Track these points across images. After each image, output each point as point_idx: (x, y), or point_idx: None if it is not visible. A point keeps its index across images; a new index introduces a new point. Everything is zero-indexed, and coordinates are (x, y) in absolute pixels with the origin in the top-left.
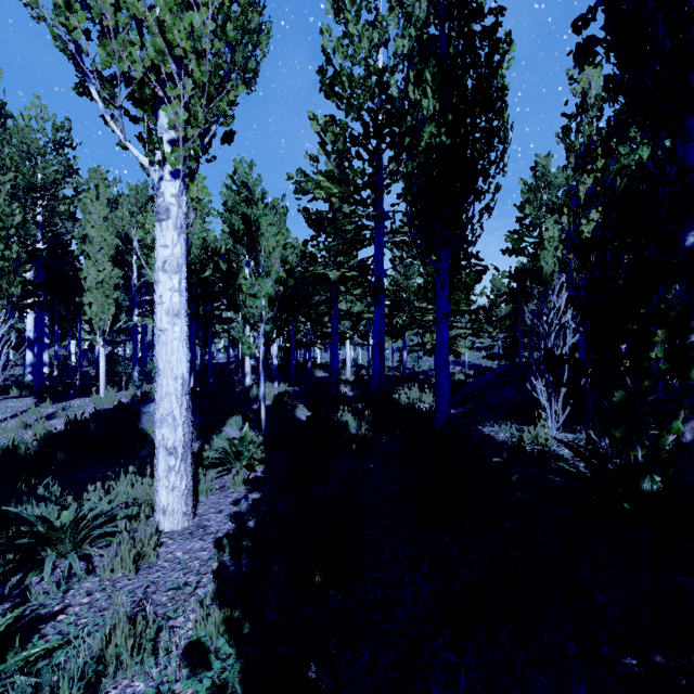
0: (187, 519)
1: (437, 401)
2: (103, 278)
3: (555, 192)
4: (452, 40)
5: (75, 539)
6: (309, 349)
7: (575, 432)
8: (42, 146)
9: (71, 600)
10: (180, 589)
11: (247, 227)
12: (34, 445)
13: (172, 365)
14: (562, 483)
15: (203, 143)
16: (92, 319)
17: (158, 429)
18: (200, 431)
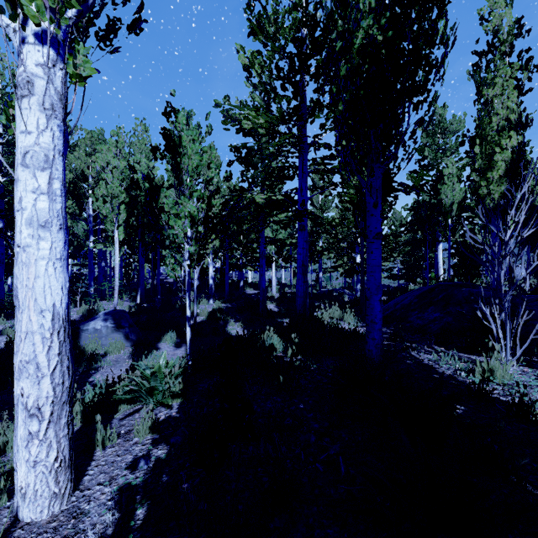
0: (58, 501)
1: (369, 327)
2: None
3: (451, 136)
4: None
5: None
6: (241, 271)
7: (530, 365)
8: None
9: None
10: None
11: (168, 143)
12: None
13: (37, 294)
14: None
15: (85, 3)
16: None
17: (17, 381)
18: (136, 347)
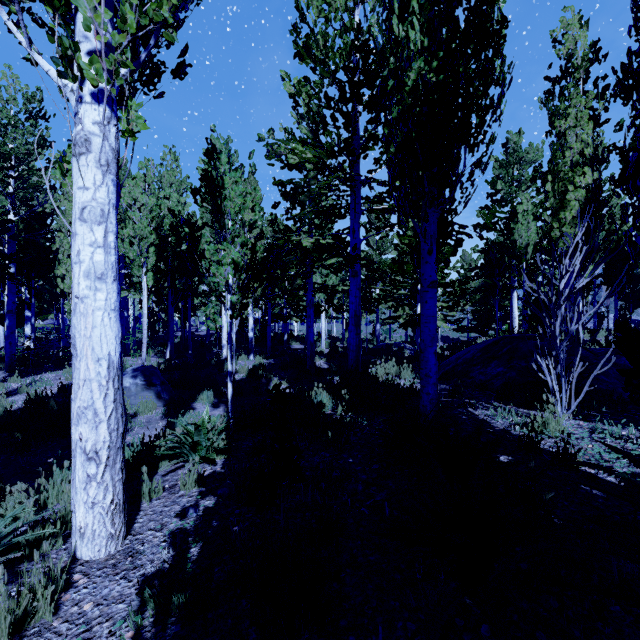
0: (113, 542)
1: (423, 381)
2: None
3: (527, 167)
4: None
5: None
6: (285, 322)
7: (587, 418)
8: (12, 116)
9: None
10: None
11: (210, 185)
12: None
13: (94, 343)
14: (604, 498)
15: (138, 60)
16: (66, 292)
17: (75, 427)
18: (168, 407)
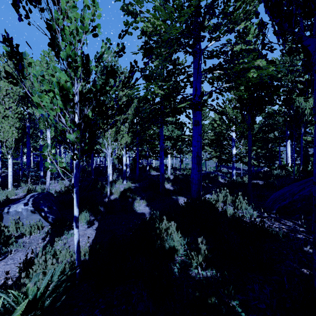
0: None
1: None
2: (9, 113)
3: (298, 62)
4: None
5: None
6: (147, 159)
7: None
8: None
9: None
10: None
11: None
12: None
13: None
14: None
15: None
16: (3, 140)
17: None
18: (52, 227)
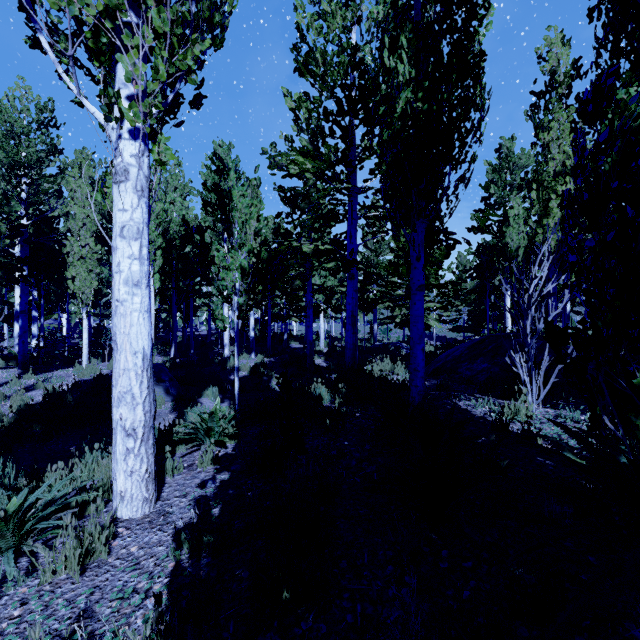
0: (147, 505)
1: (412, 375)
2: (86, 253)
3: (519, 172)
4: (426, 11)
5: (19, 532)
6: (285, 322)
7: (555, 407)
8: (26, 125)
9: (0, 611)
10: (128, 598)
11: (219, 198)
12: (11, 416)
13: (132, 339)
14: (554, 467)
15: (166, 101)
16: (75, 293)
17: (116, 408)
18: (176, 401)
